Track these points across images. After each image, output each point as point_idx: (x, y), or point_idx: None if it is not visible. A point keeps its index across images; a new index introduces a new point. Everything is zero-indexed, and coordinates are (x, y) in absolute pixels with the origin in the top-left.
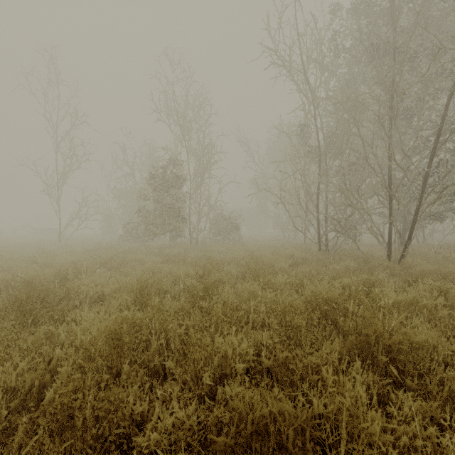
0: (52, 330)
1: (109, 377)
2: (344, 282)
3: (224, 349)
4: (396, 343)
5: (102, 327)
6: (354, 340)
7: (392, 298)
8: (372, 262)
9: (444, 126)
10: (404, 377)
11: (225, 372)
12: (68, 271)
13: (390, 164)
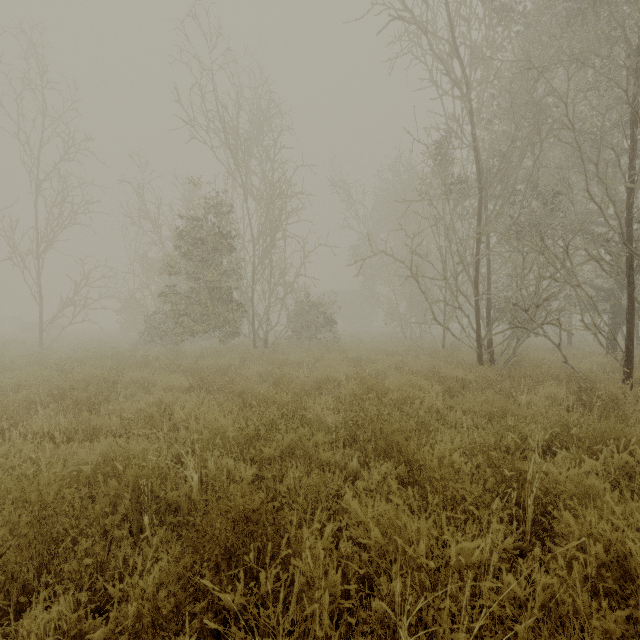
0: None
1: None
2: (614, 463)
3: None
4: None
5: None
6: None
7: None
8: (610, 392)
9: None
10: None
11: None
12: None
13: (632, 198)
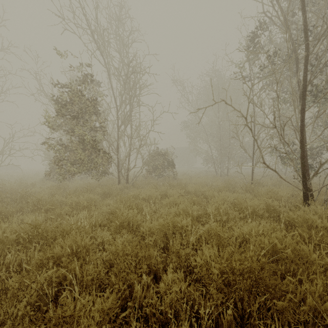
0: None
1: None
2: None
3: None
4: None
5: None
6: None
7: None
8: None
9: None
10: None
11: None
12: None
13: None
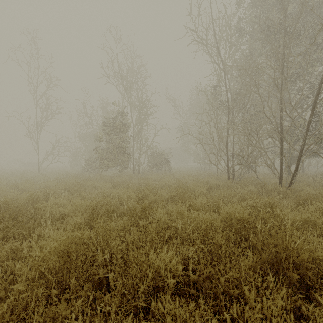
0: (17, 245)
1: (58, 291)
2: (250, 203)
3: (157, 265)
4: (304, 261)
5: (55, 245)
6: (266, 257)
7: (291, 218)
8: (269, 187)
9: (322, 85)
10: (312, 292)
11: (157, 285)
12: (39, 194)
13: (281, 114)
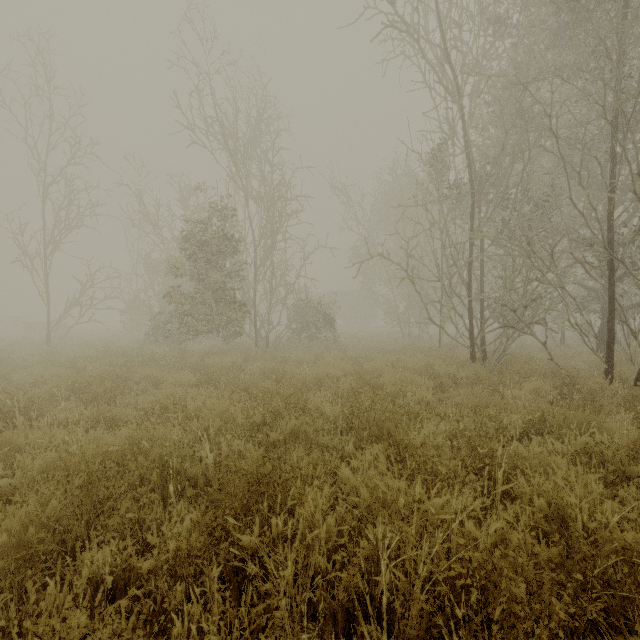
0: None
1: None
2: (577, 444)
3: None
4: None
5: None
6: None
7: None
8: (589, 386)
9: None
10: None
11: None
12: None
13: (612, 205)
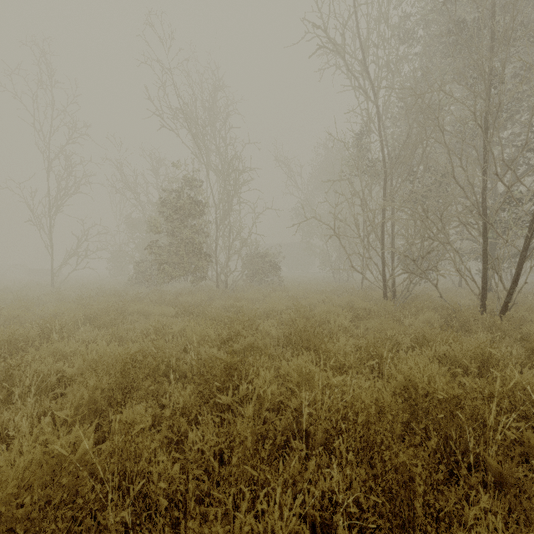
0: None
1: None
2: (440, 351)
3: None
4: None
5: None
6: None
7: None
8: (465, 316)
9: None
10: None
11: None
12: (30, 332)
13: (485, 182)
